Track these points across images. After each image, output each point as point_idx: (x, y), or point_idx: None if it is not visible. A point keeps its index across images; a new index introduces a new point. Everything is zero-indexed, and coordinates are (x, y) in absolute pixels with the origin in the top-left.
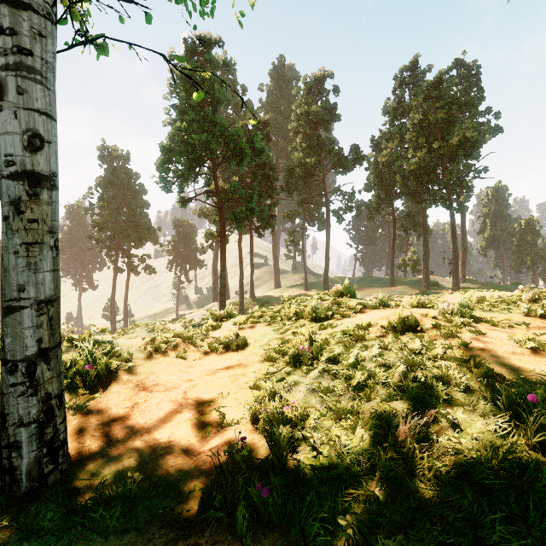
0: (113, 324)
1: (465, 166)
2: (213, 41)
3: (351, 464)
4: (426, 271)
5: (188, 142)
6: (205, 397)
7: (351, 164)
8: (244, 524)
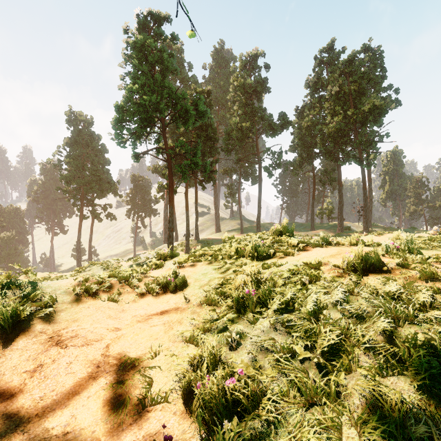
0: (78, 263)
1: (371, 132)
2: (162, 17)
3: None
4: (340, 218)
5: (141, 103)
6: (130, 354)
7: (279, 128)
8: None
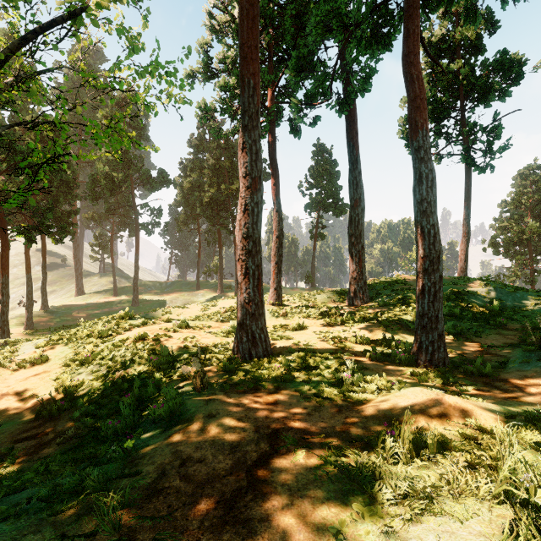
0: None
1: None
2: None
3: (98, 390)
4: (221, 278)
5: None
6: (23, 391)
7: (160, 183)
8: (56, 410)
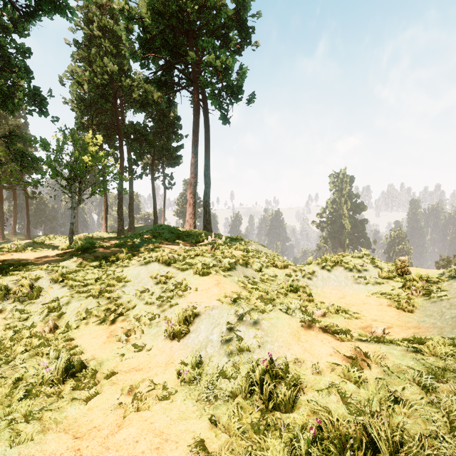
0: None
1: None
2: None
3: None
4: (2, 228)
5: None
6: None
7: None
8: None
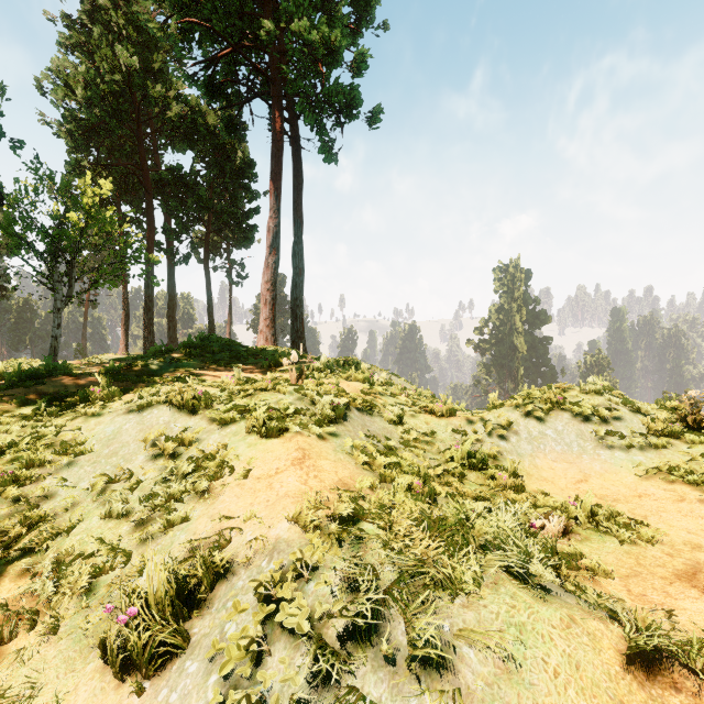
0: None
1: None
2: None
3: None
4: None
5: None
6: None
7: None
8: None
